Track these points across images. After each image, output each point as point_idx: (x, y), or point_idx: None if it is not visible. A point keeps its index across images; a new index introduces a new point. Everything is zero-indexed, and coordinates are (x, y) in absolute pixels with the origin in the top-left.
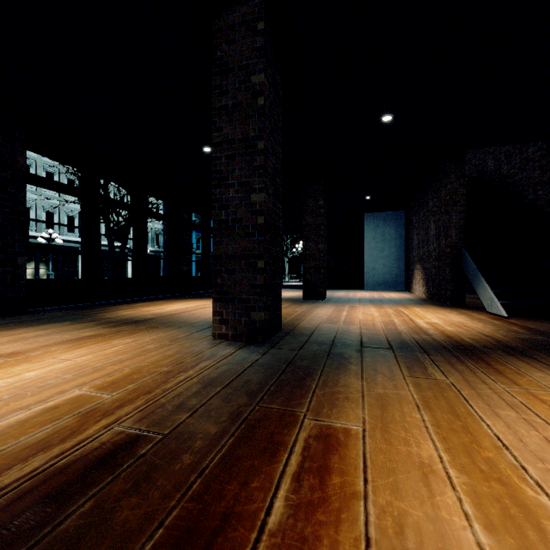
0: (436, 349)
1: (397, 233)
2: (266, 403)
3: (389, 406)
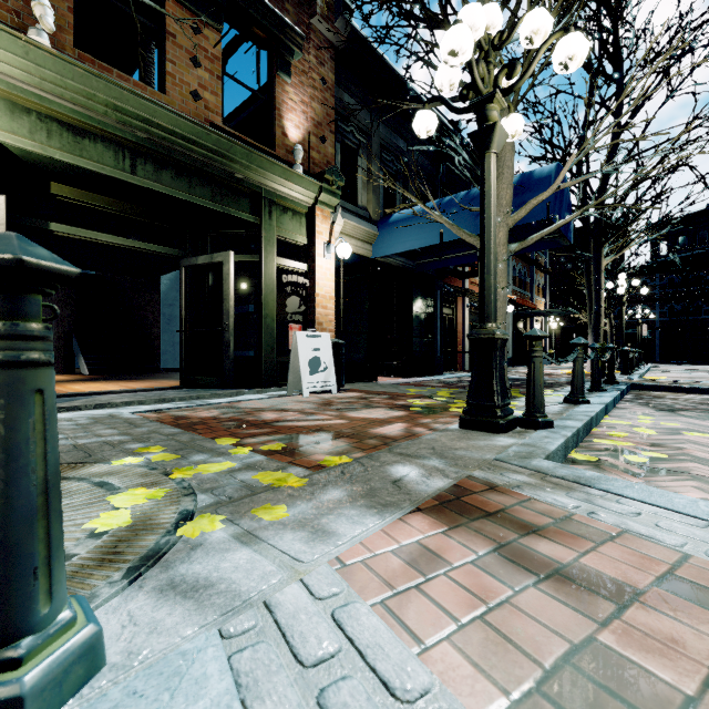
0: None
1: None
2: None
3: None
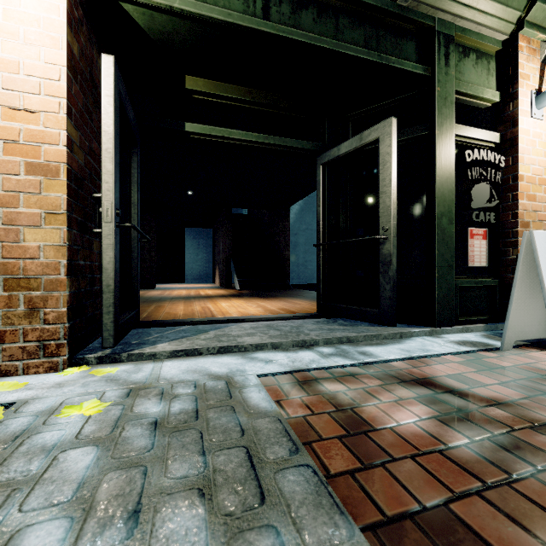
0: (199, 297)
1: (208, 243)
2: (143, 305)
3: (176, 303)
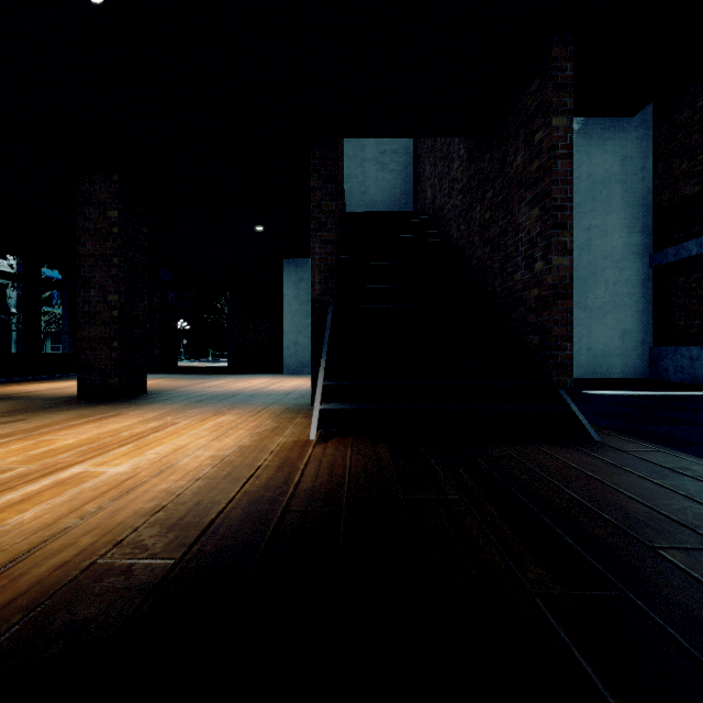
0: None
1: None
2: None
3: None
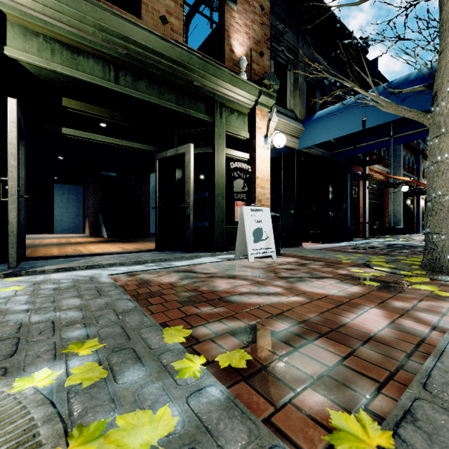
0: (70, 244)
1: (78, 199)
2: None
3: (49, 248)
